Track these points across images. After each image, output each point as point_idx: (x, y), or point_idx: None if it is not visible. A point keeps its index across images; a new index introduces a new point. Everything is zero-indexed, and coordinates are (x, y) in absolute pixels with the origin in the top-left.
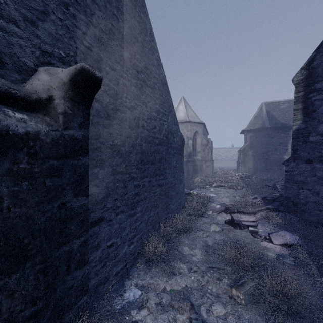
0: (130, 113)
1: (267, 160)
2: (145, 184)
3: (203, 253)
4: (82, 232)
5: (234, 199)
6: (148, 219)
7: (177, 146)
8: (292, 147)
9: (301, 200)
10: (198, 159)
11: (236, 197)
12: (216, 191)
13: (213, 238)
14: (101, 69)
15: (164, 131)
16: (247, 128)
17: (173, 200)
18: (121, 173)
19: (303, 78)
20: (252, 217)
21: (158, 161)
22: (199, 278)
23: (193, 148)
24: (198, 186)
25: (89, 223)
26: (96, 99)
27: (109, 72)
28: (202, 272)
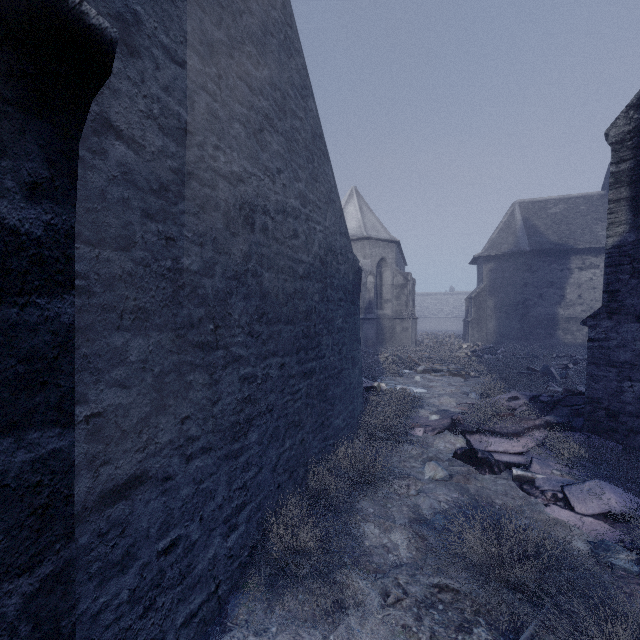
0: (229, 191)
1: (525, 316)
2: (269, 373)
3: (413, 541)
4: (45, 546)
5: (466, 400)
6: (277, 459)
7: (346, 283)
8: (605, 286)
9: (627, 406)
10: (386, 314)
11: (470, 394)
12: (426, 382)
13: (432, 498)
14: (137, 49)
15: (318, 248)
16: (484, 253)
17: (337, 407)
18: (202, 348)
19: (631, 130)
20: (514, 444)
21: (302, 316)
22: (410, 625)
23: (375, 292)
24: (388, 371)
25: (92, 498)
26: (118, 131)
27: (163, 65)
28: (416, 604)
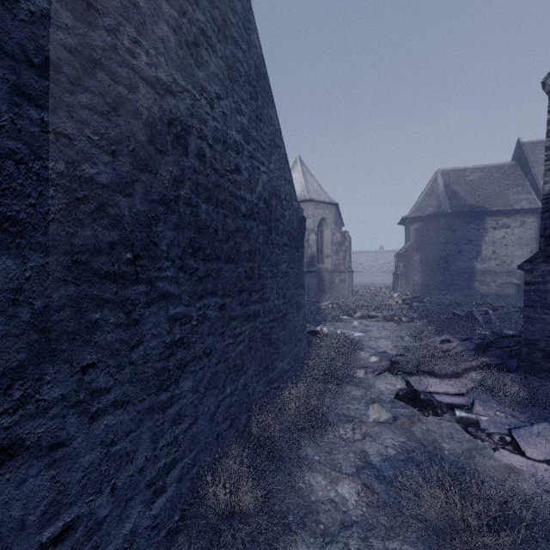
0: (154, 100)
1: (446, 270)
2: (206, 314)
3: (363, 494)
4: None
5: (401, 342)
6: (216, 407)
7: (291, 229)
8: (543, 231)
9: None
10: (326, 268)
11: (404, 337)
12: (363, 326)
13: (379, 444)
14: None
15: (262, 189)
16: (411, 215)
17: (282, 350)
18: (115, 280)
19: None
20: (454, 385)
21: (245, 256)
22: None
23: (317, 248)
24: (329, 317)
25: None
26: None
27: None
28: None
